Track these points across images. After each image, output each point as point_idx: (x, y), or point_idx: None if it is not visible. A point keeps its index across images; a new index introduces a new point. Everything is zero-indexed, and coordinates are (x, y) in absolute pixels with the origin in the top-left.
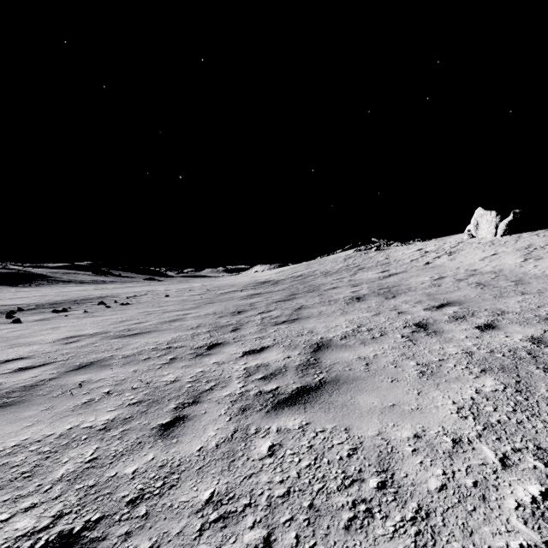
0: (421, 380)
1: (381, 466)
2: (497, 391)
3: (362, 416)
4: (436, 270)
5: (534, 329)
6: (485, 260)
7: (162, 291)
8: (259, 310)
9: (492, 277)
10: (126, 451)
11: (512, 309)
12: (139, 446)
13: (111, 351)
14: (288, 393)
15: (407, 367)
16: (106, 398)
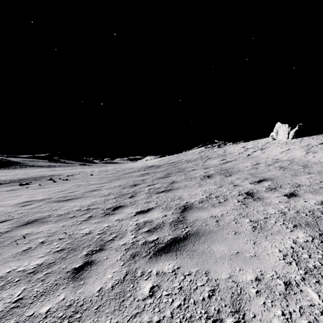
0: (254, 233)
1: (234, 306)
2: (308, 242)
3: (217, 262)
4: (254, 159)
5: (322, 196)
6: (283, 153)
7: (89, 172)
8: (148, 183)
9: (289, 163)
10: (45, 292)
11: (304, 183)
12: (56, 287)
13: (50, 211)
14: (164, 243)
15: (243, 223)
16: (40, 247)
